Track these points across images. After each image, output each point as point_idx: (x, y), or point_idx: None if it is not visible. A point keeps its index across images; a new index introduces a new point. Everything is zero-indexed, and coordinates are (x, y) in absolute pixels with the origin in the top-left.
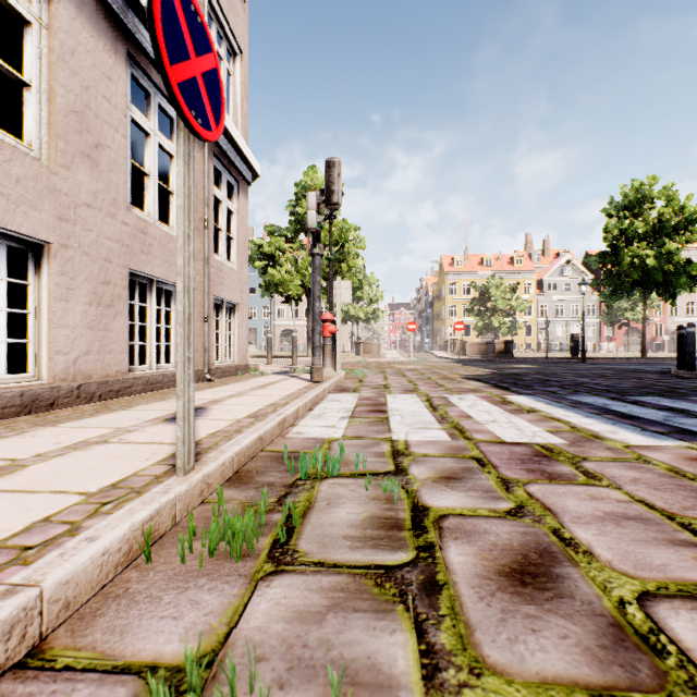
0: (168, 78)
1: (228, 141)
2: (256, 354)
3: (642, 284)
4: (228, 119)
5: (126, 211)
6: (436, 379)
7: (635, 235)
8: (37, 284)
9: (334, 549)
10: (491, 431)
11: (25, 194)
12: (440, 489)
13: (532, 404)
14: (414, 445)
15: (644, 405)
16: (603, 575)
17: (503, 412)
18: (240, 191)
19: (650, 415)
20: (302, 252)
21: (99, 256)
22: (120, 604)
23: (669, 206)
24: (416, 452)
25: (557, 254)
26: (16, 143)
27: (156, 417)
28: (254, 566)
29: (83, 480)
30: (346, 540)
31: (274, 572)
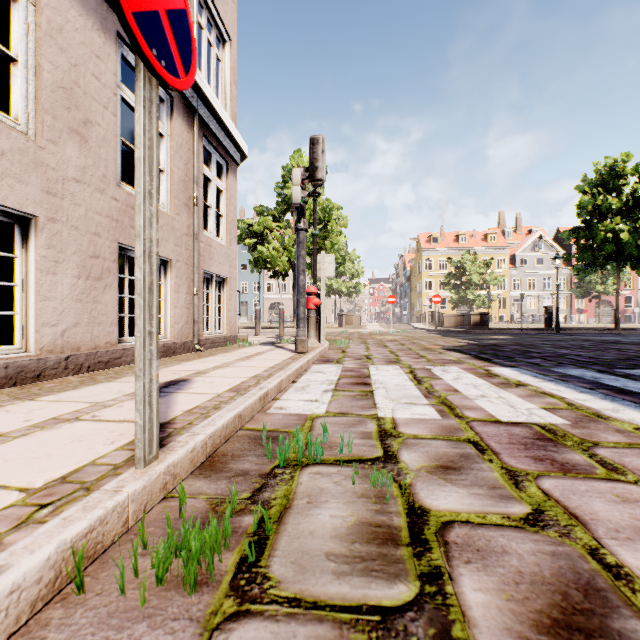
0: (119, 3)
1: (217, 122)
2: (247, 325)
3: (615, 258)
4: (216, 101)
5: (116, 187)
6: (416, 350)
7: (609, 211)
8: (24, 257)
9: (315, 575)
10: (483, 408)
11: (10, 167)
12: (438, 483)
13: (518, 377)
14: (402, 424)
15: (637, 379)
16: None
17: (491, 385)
18: (228, 170)
19: None
20: (288, 230)
21: (88, 230)
22: None
23: None
24: (405, 433)
25: (529, 230)
26: (2, 116)
27: None
28: (211, 603)
29: (32, 470)
30: (330, 561)
31: (236, 614)
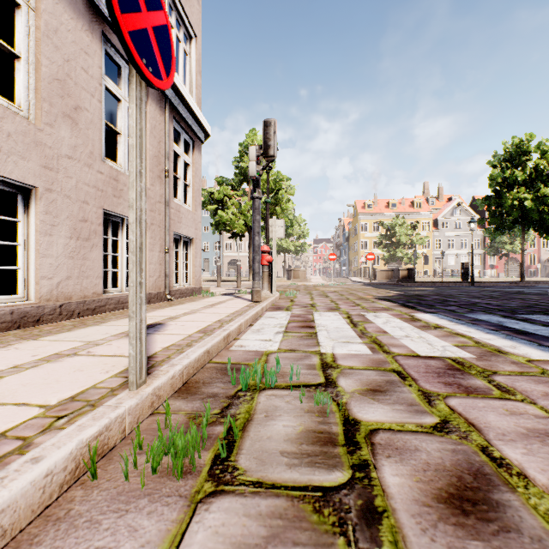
0: (118, 25)
1: (185, 107)
2: (209, 279)
3: (520, 222)
4: (184, 89)
5: (101, 162)
6: (353, 299)
7: (515, 182)
8: (26, 221)
9: (272, 466)
10: (406, 346)
11: (15, 146)
12: (368, 402)
13: (436, 321)
14: (340, 358)
15: (533, 322)
16: (545, 503)
17: (413, 328)
18: (194, 147)
19: (542, 331)
20: (244, 197)
21: (78, 198)
22: (58, 530)
23: (543, 158)
24: (343, 365)
25: (449, 198)
26: (8, 104)
27: (121, 332)
28: (194, 486)
29: (46, 392)
30: (284, 456)
31: (214, 493)
